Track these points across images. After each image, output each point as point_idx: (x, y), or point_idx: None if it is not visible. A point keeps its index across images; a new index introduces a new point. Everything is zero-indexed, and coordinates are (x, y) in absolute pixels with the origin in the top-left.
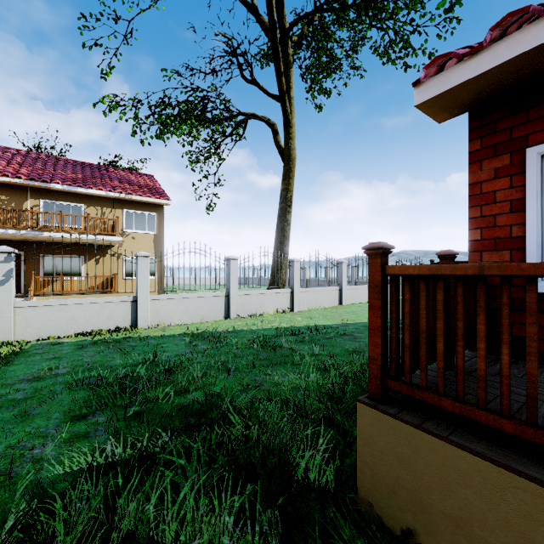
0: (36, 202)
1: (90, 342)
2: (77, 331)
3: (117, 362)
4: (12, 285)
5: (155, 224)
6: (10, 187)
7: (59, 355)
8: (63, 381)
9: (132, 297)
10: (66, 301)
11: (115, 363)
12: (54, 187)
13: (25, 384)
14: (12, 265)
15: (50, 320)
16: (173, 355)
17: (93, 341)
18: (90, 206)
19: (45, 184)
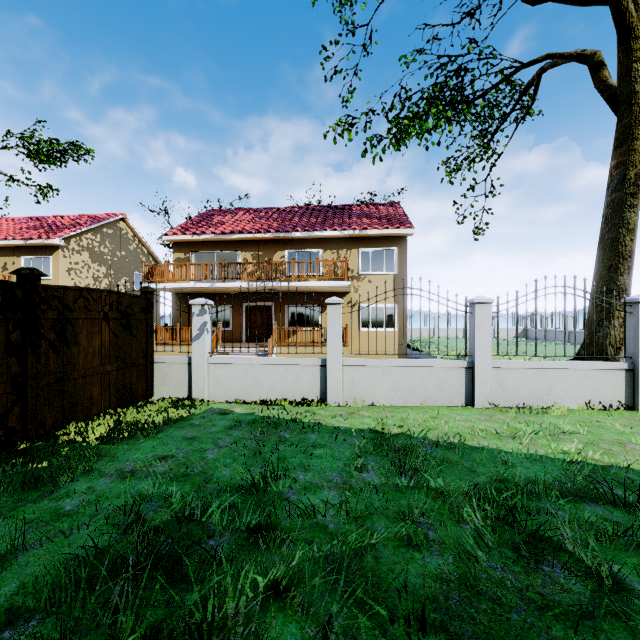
0: (283, 254)
1: (250, 419)
2: (262, 398)
3: (224, 473)
4: (205, 339)
5: (395, 262)
6: (264, 242)
7: (200, 434)
8: (135, 491)
9: (320, 360)
10: (251, 360)
11: (222, 473)
12: (295, 235)
13: (107, 481)
14: (205, 318)
15: (237, 380)
16: (301, 486)
17: (257, 417)
18: (326, 251)
19: (287, 234)
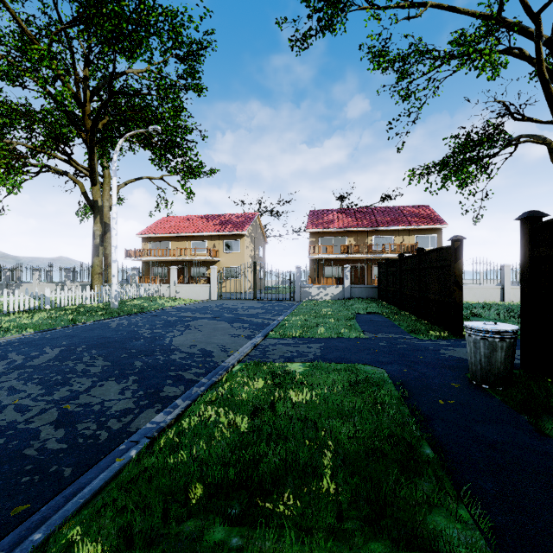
0: (371, 238)
1: None
2: None
3: None
4: None
5: (436, 242)
6: (360, 232)
7: None
8: None
9: None
10: None
11: None
12: (380, 229)
13: None
14: None
15: None
16: (479, 306)
17: None
18: (396, 236)
19: (376, 228)
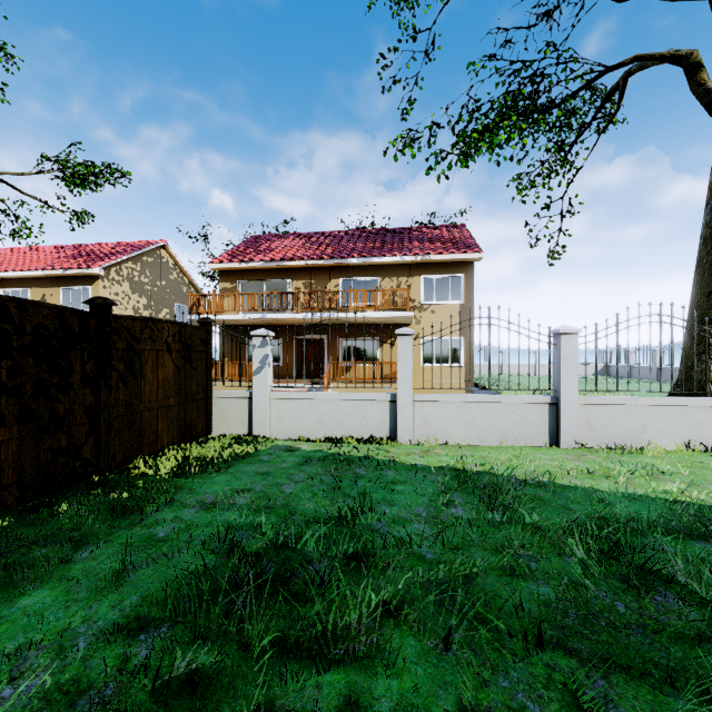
0: (337, 282)
1: (320, 456)
2: (327, 435)
3: (307, 506)
4: (266, 373)
5: (461, 290)
6: (317, 270)
7: (272, 470)
8: (223, 521)
9: (390, 396)
10: (315, 395)
11: (304, 506)
12: (351, 262)
13: (192, 511)
14: (266, 350)
15: (300, 416)
16: (390, 519)
17: (326, 454)
18: (385, 278)
19: (343, 260)
